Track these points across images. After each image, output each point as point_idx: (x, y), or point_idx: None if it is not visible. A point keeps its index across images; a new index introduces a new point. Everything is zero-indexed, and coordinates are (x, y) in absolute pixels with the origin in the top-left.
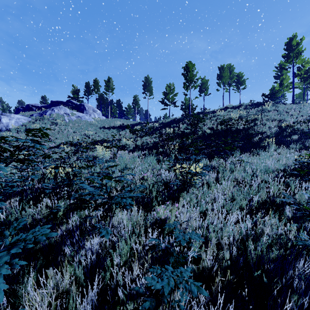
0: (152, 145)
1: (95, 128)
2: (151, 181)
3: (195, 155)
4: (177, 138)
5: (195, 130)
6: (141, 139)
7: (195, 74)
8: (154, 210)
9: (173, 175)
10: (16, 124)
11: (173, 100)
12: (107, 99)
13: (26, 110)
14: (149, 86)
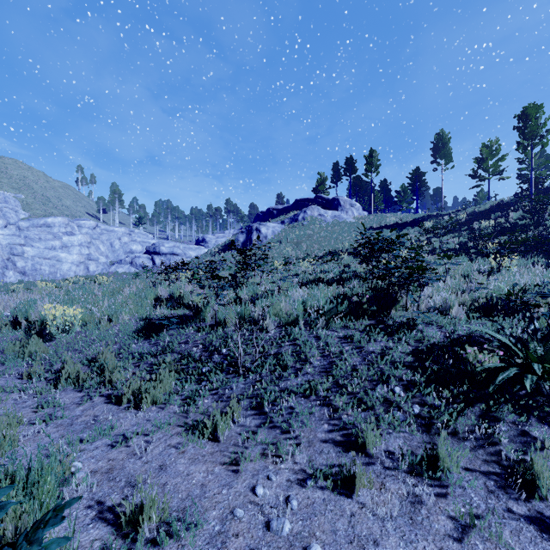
0: (459, 245)
1: (361, 230)
2: (466, 268)
3: (524, 252)
4: (500, 234)
5: (539, 219)
6: (437, 240)
7: (543, 123)
8: (470, 280)
9: (487, 266)
10: (273, 234)
11: (496, 170)
12: (364, 182)
13: (266, 216)
14: (444, 149)
